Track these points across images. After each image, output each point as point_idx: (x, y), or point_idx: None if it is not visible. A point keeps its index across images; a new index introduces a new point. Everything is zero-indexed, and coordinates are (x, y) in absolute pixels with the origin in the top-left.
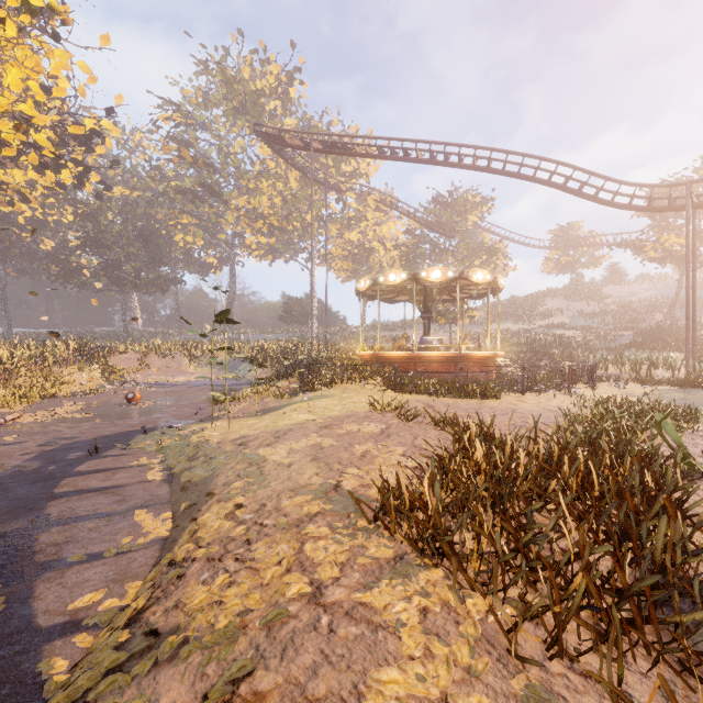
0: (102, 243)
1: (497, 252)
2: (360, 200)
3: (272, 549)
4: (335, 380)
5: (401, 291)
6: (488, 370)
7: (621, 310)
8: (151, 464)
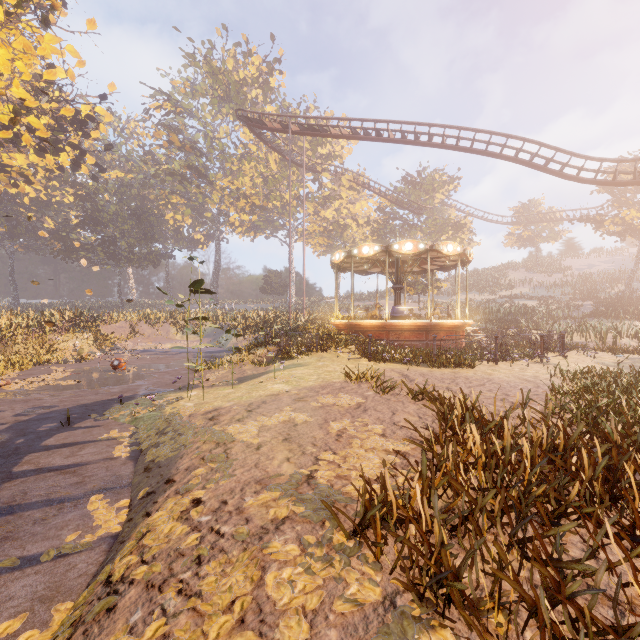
0: (99, 221)
1: (462, 227)
2: (335, 180)
3: (225, 579)
4: (311, 348)
5: (374, 263)
6: (457, 339)
7: (580, 281)
8: (120, 437)
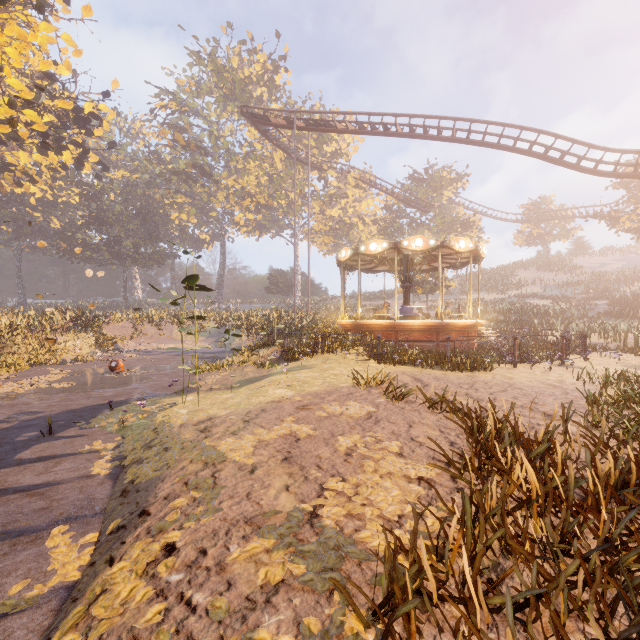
0: (104, 221)
1: (471, 225)
2: (341, 178)
3: None
4: (316, 349)
5: (381, 261)
6: (469, 339)
7: (594, 280)
8: (103, 450)
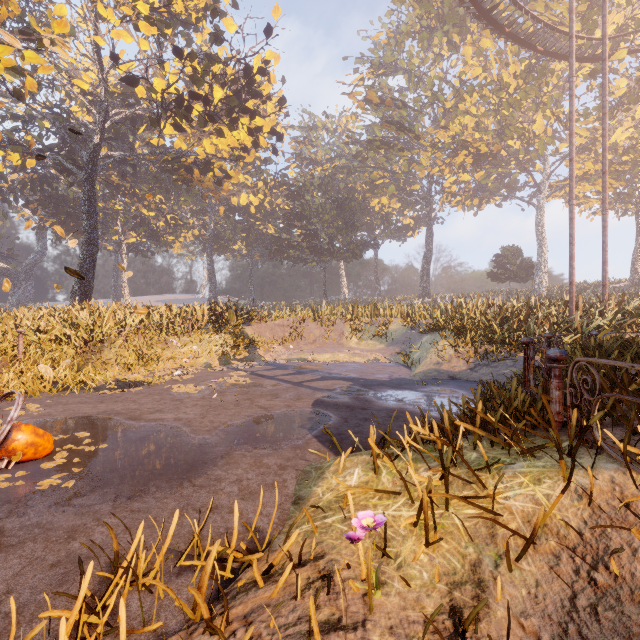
0: (303, 215)
1: None
2: None
3: None
4: None
5: None
6: None
7: None
8: None
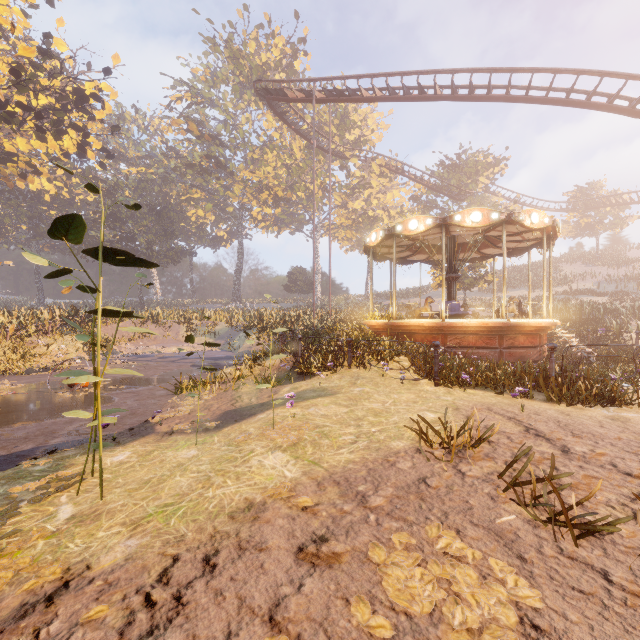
0: (118, 217)
1: None
2: (364, 166)
3: None
4: (340, 360)
5: (418, 248)
6: (541, 345)
7: None
8: None
